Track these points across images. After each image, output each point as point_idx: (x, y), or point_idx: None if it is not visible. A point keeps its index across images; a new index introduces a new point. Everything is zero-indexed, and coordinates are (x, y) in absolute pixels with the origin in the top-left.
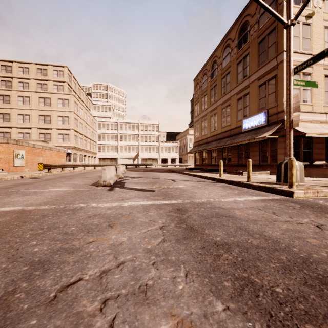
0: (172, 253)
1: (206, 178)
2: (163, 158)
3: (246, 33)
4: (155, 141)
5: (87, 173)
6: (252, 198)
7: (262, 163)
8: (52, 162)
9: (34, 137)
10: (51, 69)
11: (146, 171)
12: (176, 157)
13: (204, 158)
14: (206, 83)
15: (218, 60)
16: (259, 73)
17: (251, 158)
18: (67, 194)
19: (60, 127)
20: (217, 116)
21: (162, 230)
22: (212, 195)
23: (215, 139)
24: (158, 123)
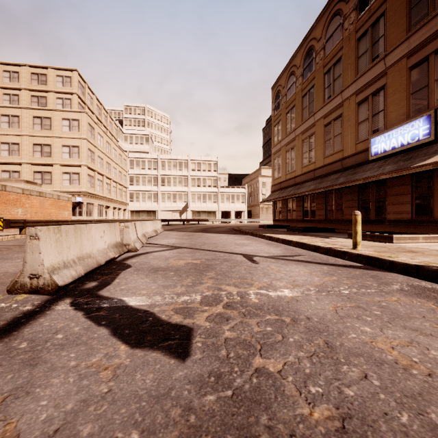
0: None
1: (316, 249)
2: (223, 210)
3: None
4: (212, 185)
5: None
6: None
7: (417, 218)
8: (44, 216)
9: (26, 178)
10: (53, 75)
11: (196, 232)
12: (243, 208)
13: (290, 209)
14: (293, 88)
15: (317, 44)
16: (410, 42)
17: (391, 207)
18: None
19: (65, 163)
20: (315, 139)
21: None
22: None
23: (311, 178)
24: (217, 160)
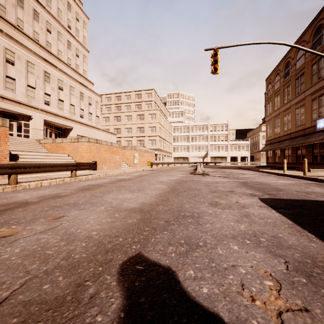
0: (240, 187)
1: (271, 173)
2: (232, 156)
3: (321, 35)
4: (224, 140)
5: (174, 168)
6: (292, 181)
7: None
8: (148, 160)
9: (134, 143)
10: (144, 93)
11: (218, 168)
12: (247, 155)
13: (276, 156)
14: (278, 83)
15: (292, 61)
16: None
17: None
18: (185, 176)
19: (150, 135)
20: (290, 116)
21: (236, 185)
22: (266, 180)
23: (288, 138)
24: (227, 123)
